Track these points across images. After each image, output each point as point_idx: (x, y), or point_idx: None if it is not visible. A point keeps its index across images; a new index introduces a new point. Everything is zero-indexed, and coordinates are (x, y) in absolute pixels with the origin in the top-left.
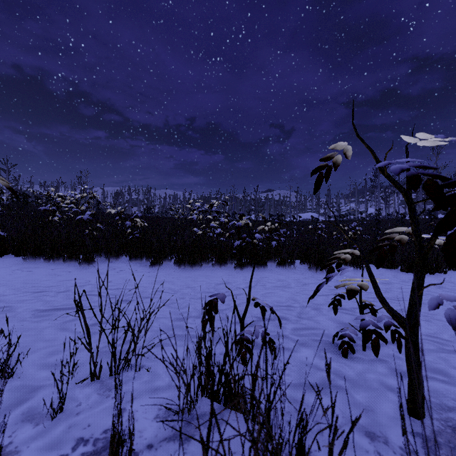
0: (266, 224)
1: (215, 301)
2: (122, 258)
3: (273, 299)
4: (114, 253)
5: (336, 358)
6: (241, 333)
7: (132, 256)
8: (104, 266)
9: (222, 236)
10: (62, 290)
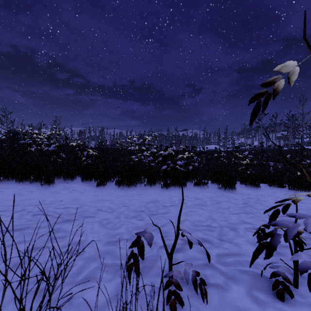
0: (183, 153)
1: (141, 241)
2: (76, 180)
3: (195, 218)
4: (70, 176)
5: (271, 300)
6: (169, 274)
7: (84, 178)
8: (61, 186)
9: (152, 162)
10: (18, 209)
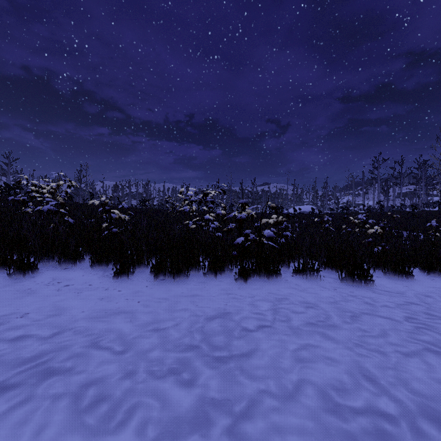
0: (265, 216)
1: None
2: (84, 262)
3: (324, 375)
4: (69, 256)
5: None
6: None
7: (95, 260)
8: (48, 276)
9: (219, 230)
10: None
